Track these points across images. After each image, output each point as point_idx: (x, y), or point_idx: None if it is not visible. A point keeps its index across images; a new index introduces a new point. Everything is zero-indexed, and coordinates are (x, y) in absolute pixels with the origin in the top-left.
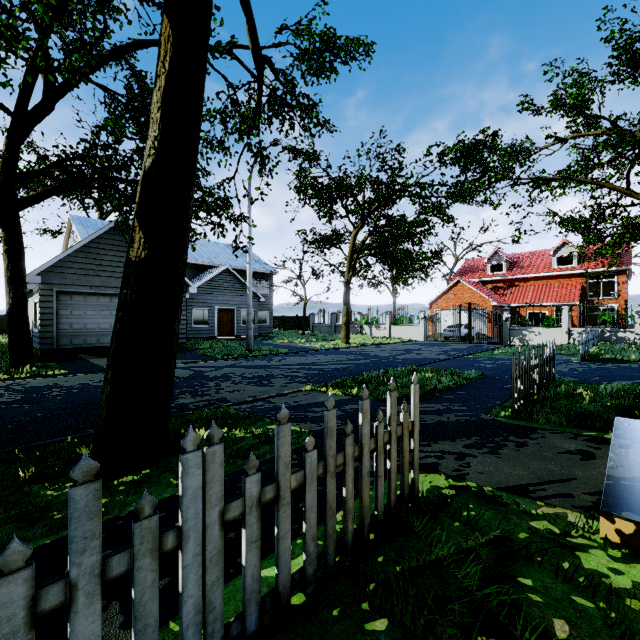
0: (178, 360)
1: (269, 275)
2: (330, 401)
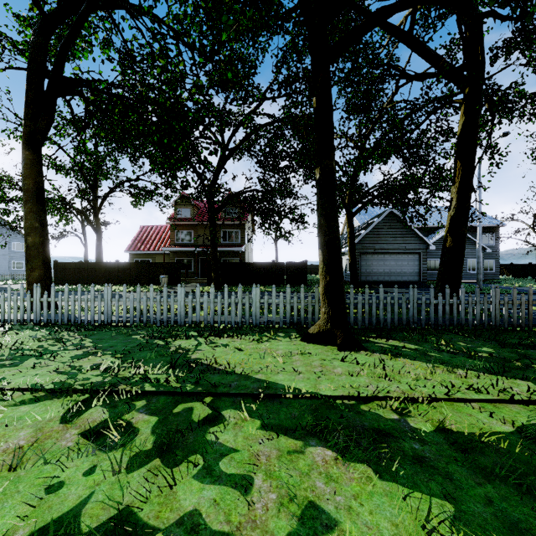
0: (427, 291)
1: (495, 228)
2: (530, 286)
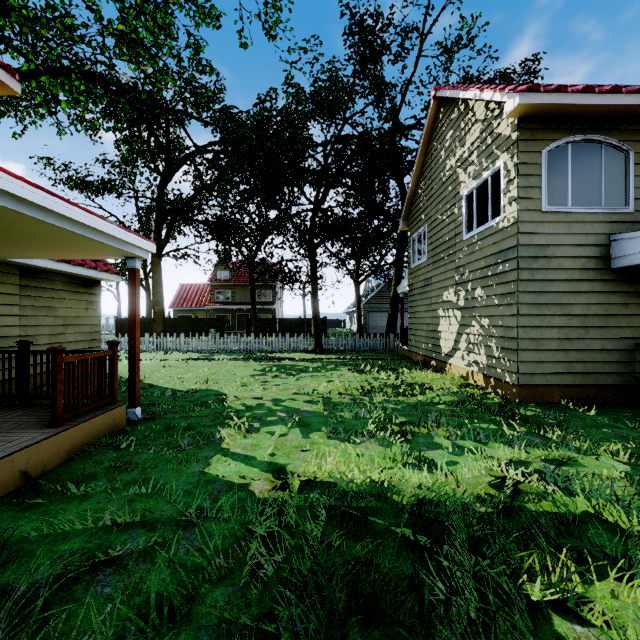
0: None
1: None
2: None
